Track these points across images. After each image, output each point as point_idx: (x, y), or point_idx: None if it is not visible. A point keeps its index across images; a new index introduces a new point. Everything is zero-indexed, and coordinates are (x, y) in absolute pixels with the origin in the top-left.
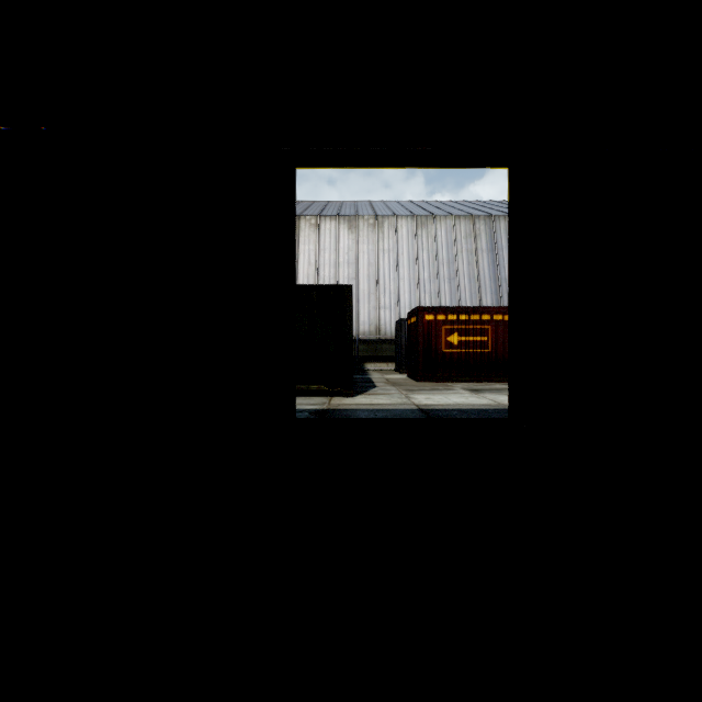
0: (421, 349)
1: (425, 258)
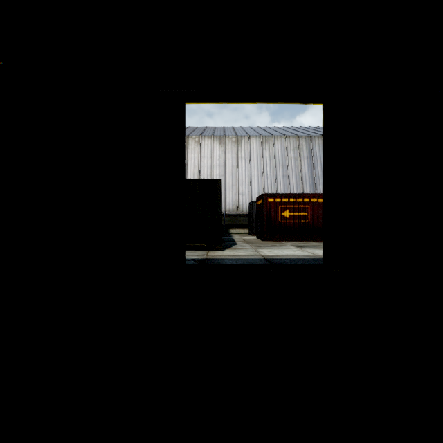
0: (265, 220)
1: (267, 162)
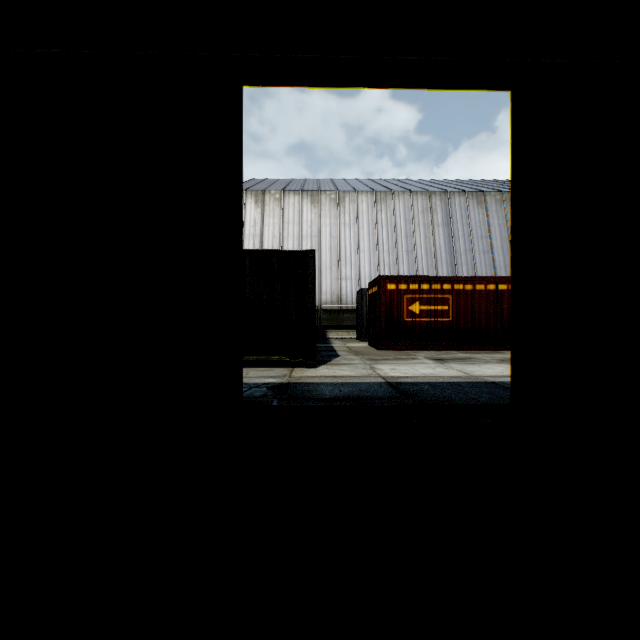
0: (383, 318)
1: (384, 231)
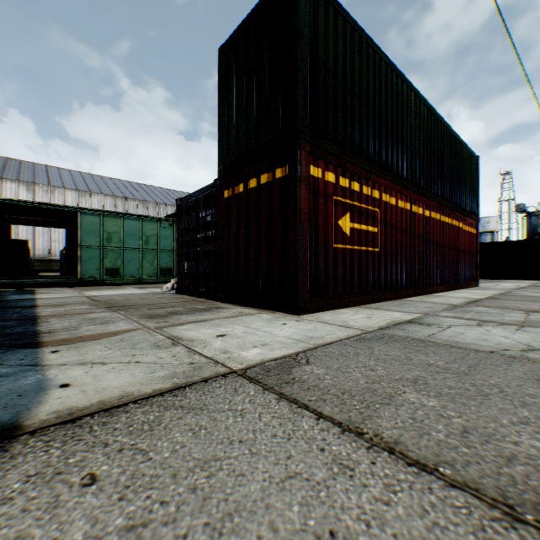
0: None
1: None
